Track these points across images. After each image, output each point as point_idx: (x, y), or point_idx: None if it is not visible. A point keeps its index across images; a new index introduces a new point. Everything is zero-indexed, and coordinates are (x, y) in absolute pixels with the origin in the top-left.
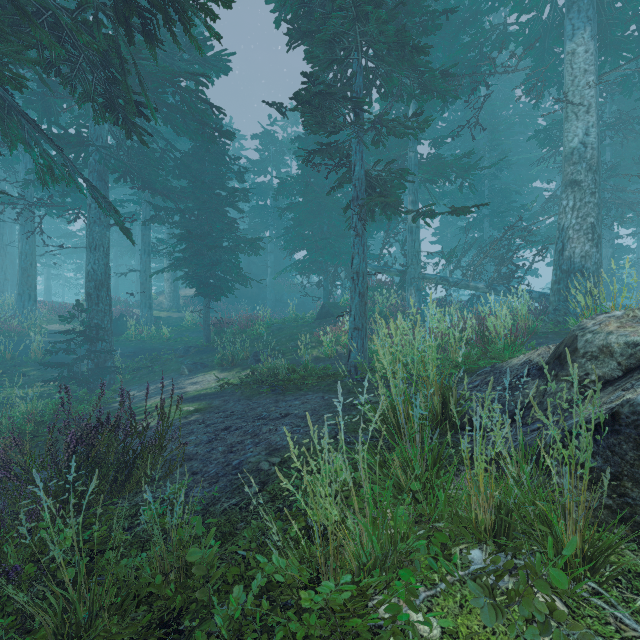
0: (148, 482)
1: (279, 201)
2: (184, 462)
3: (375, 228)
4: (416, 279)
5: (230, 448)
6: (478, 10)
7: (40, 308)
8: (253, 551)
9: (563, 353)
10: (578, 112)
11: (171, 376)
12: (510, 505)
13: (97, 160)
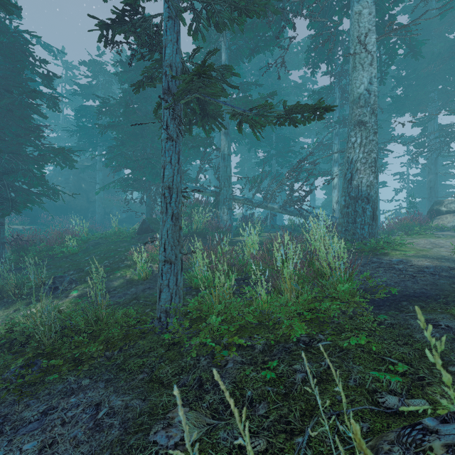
0: None
1: None
2: None
3: (193, 155)
4: (228, 199)
5: None
6: None
7: None
8: None
9: None
10: (364, 64)
11: None
12: None
13: None
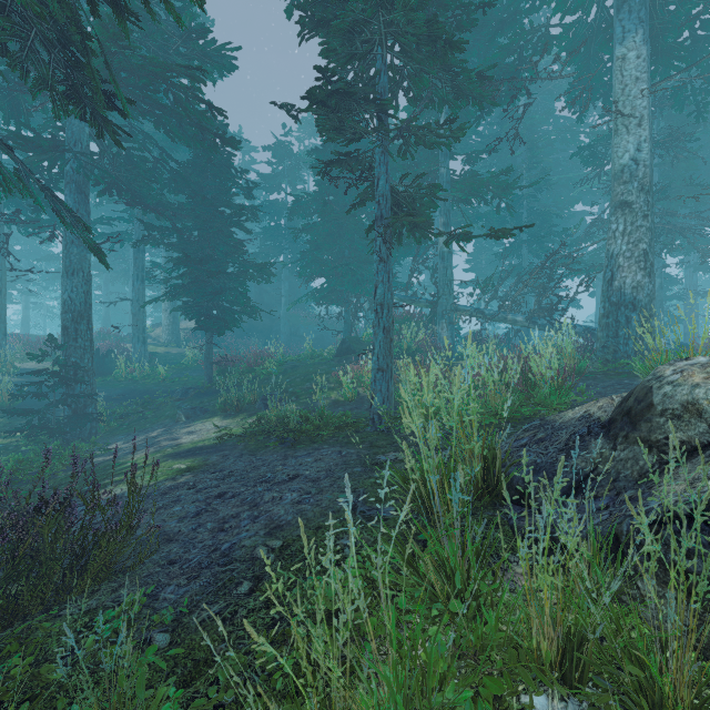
0: (110, 575)
1: (294, 222)
2: (161, 545)
3: (402, 253)
4: (448, 311)
5: (221, 524)
6: (517, 10)
7: (13, 343)
8: (227, 708)
9: (634, 409)
10: (629, 125)
11: (165, 423)
12: (587, 636)
13: (75, 169)
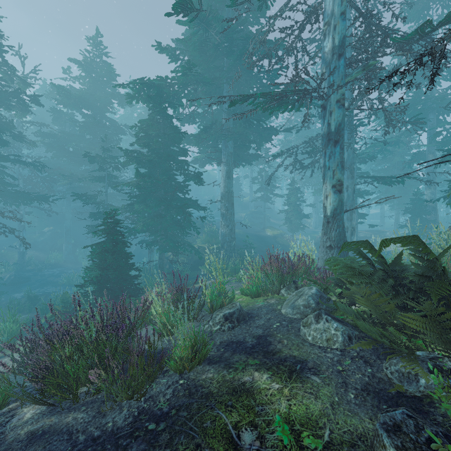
0: None
1: None
2: None
3: None
4: None
5: None
6: None
7: None
8: None
9: None
10: None
11: None
12: None
13: None
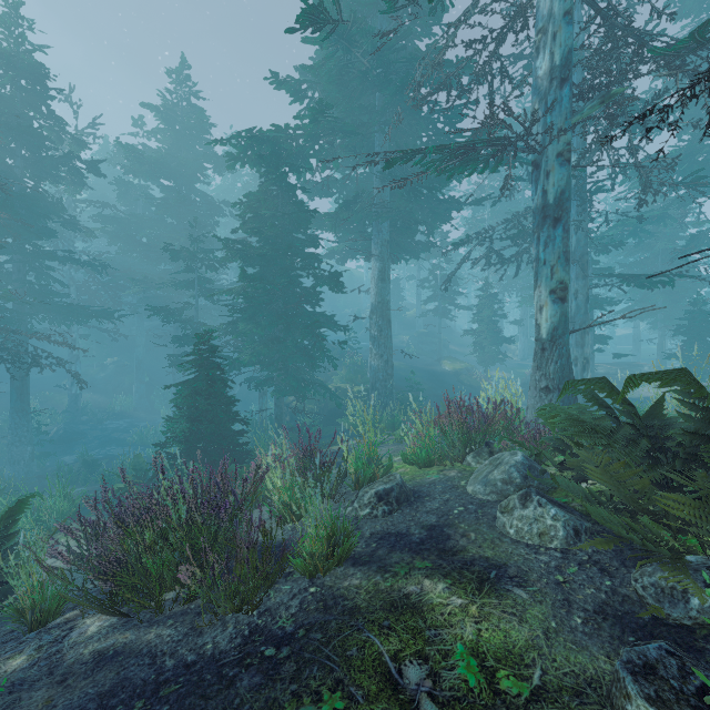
0: None
1: None
2: None
3: None
4: None
5: None
6: None
7: None
8: None
9: None
10: None
11: None
12: None
13: None
